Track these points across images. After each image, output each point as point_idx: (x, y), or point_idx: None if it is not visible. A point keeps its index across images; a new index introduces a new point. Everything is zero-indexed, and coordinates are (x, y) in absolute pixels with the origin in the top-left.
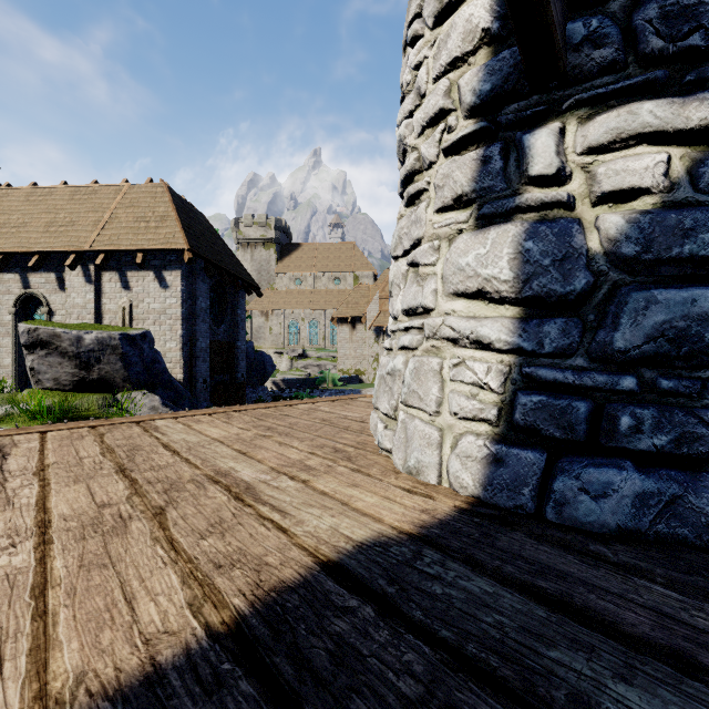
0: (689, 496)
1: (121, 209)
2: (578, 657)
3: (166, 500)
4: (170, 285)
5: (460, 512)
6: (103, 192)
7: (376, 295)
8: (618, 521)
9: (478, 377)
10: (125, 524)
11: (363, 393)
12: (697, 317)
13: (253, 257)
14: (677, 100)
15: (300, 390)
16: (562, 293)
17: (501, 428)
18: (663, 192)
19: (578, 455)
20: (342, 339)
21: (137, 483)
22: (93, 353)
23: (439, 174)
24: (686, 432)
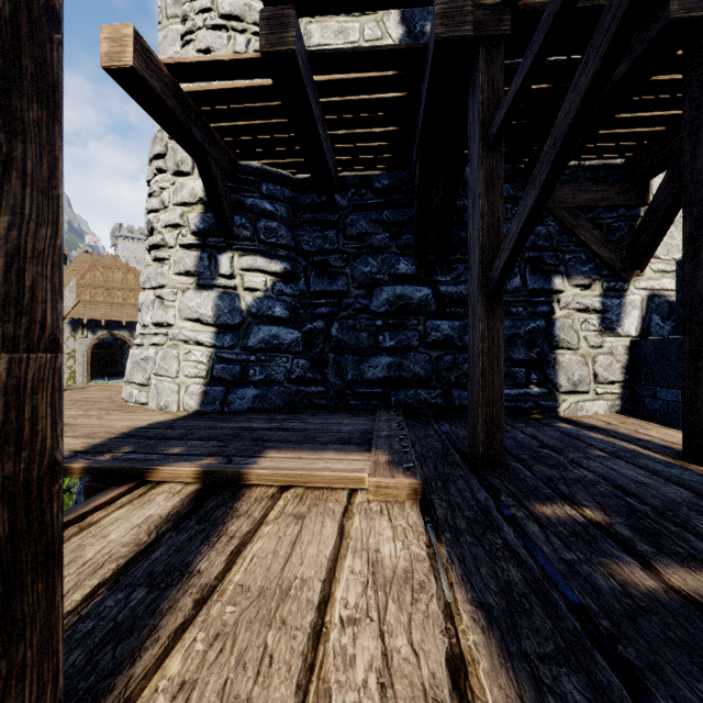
0: (268, 394)
1: None
2: (225, 424)
3: None
4: None
5: (190, 414)
6: None
7: (72, 282)
8: (248, 405)
9: (198, 358)
10: None
11: None
12: (272, 336)
13: None
14: (269, 260)
15: None
16: (232, 324)
17: (208, 379)
18: (264, 291)
19: (237, 386)
20: None
21: None
22: None
23: (177, 256)
24: (268, 373)
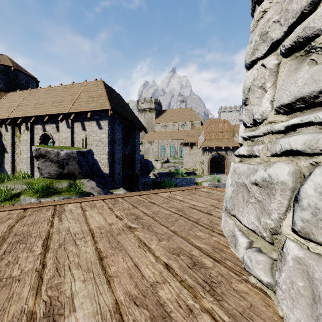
0: None
1: (82, 93)
2: None
3: None
4: (102, 127)
5: None
6: (76, 86)
7: (203, 131)
8: None
9: None
10: None
11: (197, 180)
12: None
13: (145, 117)
14: None
15: (165, 178)
16: None
17: None
18: None
19: None
20: (186, 153)
21: None
22: (65, 160)
23: None
24: None
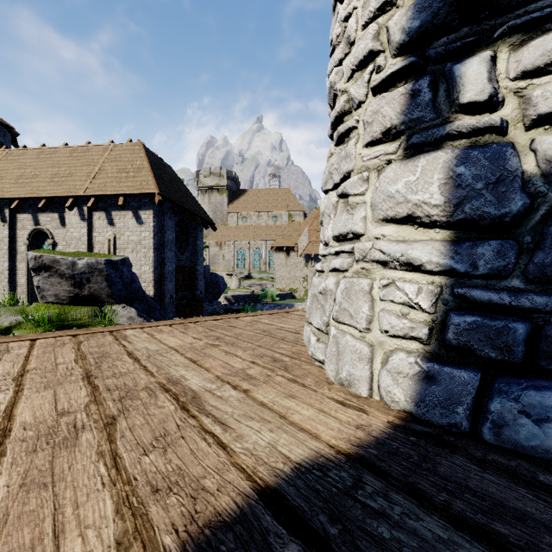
0: None
1: (107, 163)
2: None
3: (119, 408)
4: (144, 221)
5: (394, 429)
6: (94, 150)
7: (305, 229)
8: None
9: (408, 297)
10: (77, 435)
11: (296, 307)
12: None
13: (210, 200)
14: None
15: (246, 304)
16: (496, 215)
17: (432, 346)
18: None
19: (515, 376)
20: (279, 264)
21: (98, 390)
22: (84, 275)
23: (368, 111)
24: None
